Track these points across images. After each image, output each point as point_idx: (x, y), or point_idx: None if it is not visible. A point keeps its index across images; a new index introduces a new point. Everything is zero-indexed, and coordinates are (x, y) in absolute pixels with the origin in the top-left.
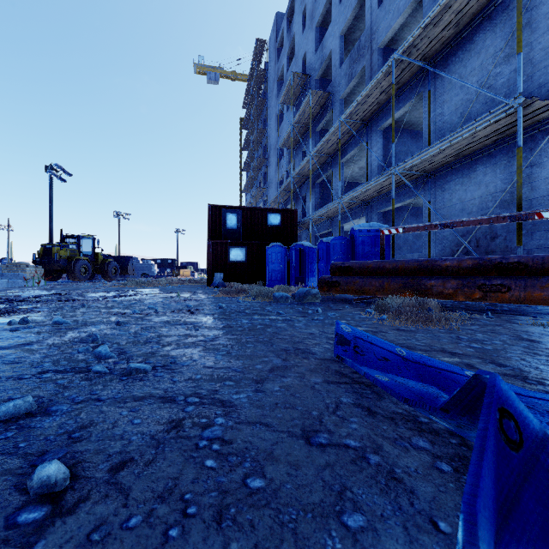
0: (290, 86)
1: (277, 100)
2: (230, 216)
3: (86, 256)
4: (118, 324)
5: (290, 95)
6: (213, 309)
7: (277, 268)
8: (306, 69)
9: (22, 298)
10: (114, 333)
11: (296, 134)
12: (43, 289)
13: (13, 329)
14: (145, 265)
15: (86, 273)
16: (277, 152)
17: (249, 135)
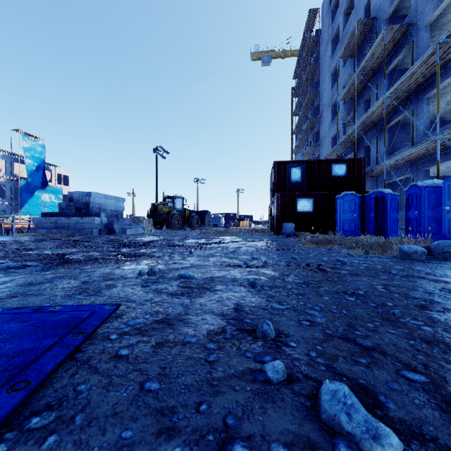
0: (352, 36)
1: (331, 60)
2: (294, 170)
3: (178, 211)
4: (254, 286)
5: (350, 47)
6: (334, 264)
7: (350, 217)
8: (371, 14)
9: (143, 242)
10: (265, 305)
11: (359, 83)
12: (154, 235)
13: (144, 285)
14: (215, 218)
15: (178, 224)
16: (331, 109)
17: (299, 101)
